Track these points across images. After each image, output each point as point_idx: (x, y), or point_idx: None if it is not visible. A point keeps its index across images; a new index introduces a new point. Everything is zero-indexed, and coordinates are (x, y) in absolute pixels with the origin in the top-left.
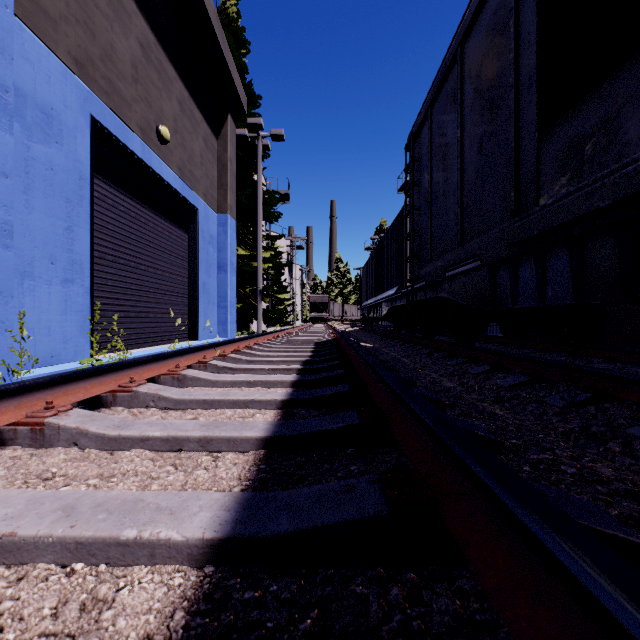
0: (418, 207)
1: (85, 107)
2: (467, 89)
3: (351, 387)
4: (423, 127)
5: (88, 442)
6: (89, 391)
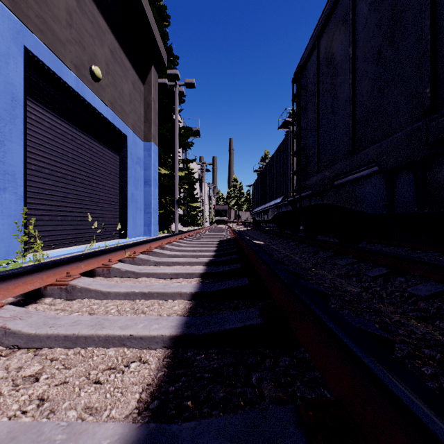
0: (304, 128)
1: (18, 38)
2: (360, 7)
3: (265, 317)
4: (309, 60)
5: None
6: None
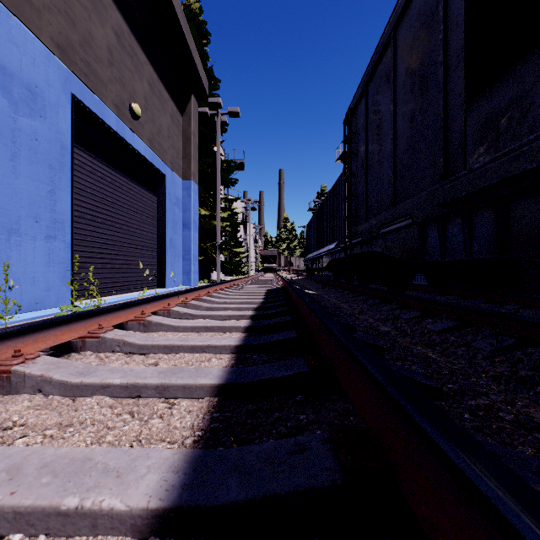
0: (355, 173)
1: (66, 86)
2: (399, 69)
3: (298, 333)
4: (360, 104)
5: (52, 389)
6: (59, 338)
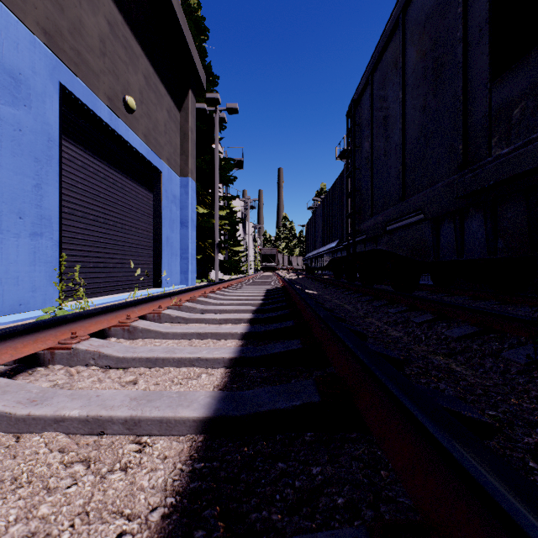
0: (359, 168)
1: (54, 75)
2: (409, 52)
3: (303, 344)
4: (364, 94)
5: None
6: (19, 351)
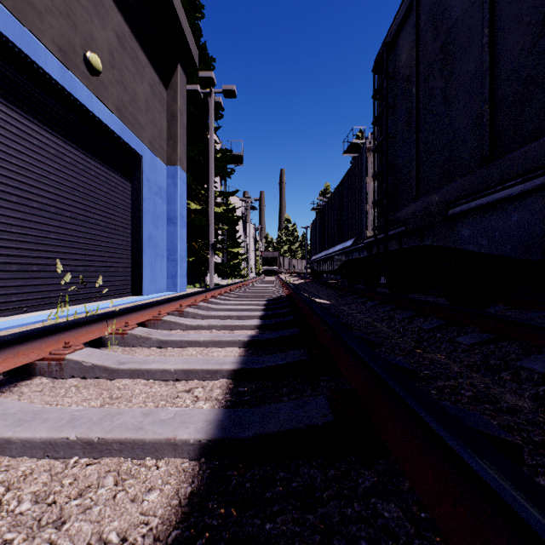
0: (392, 136)
1: None
2: None
3: None
4: (401, 33)
5: None
6: None
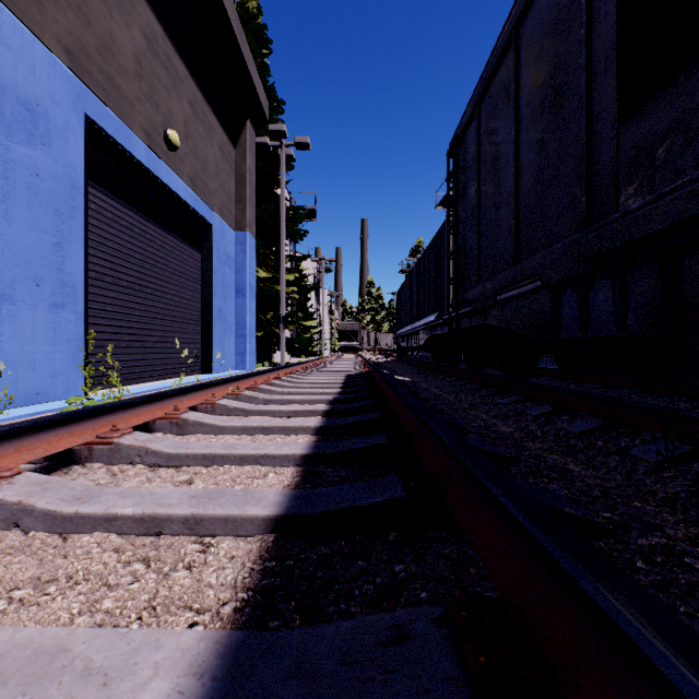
0: (463, 221)
1: (78, 104)
2: (524, 79)
3: (390, 438)
4: (469, 129)
5: (34, 522)
6: (54, 445)
